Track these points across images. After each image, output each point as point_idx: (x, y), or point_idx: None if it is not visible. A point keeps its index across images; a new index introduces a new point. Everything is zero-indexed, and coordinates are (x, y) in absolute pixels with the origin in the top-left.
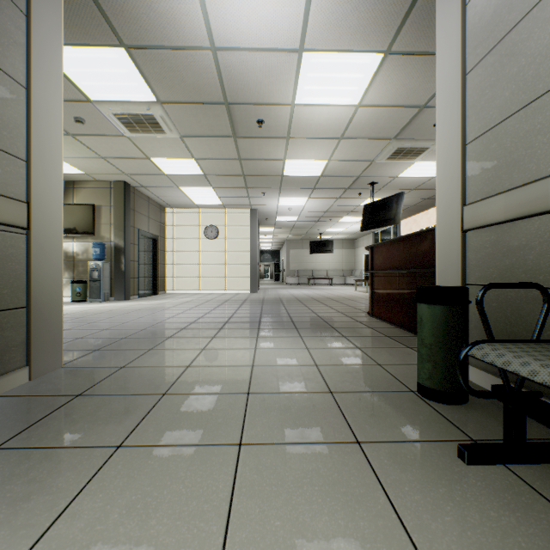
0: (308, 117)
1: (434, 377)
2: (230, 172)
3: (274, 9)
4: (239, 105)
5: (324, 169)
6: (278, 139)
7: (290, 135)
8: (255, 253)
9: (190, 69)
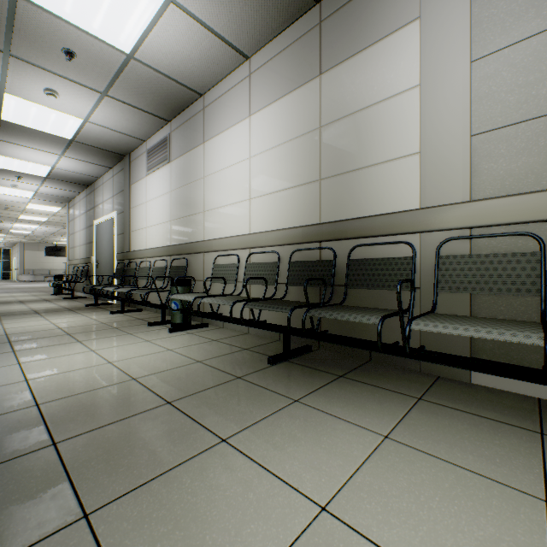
0: (34, 210)
1: (56, 290)
2: None
3: (18, 199)
4: None
5: (48, 220)
6: (17, 211)
7: (24, 211)
8: None
9: None
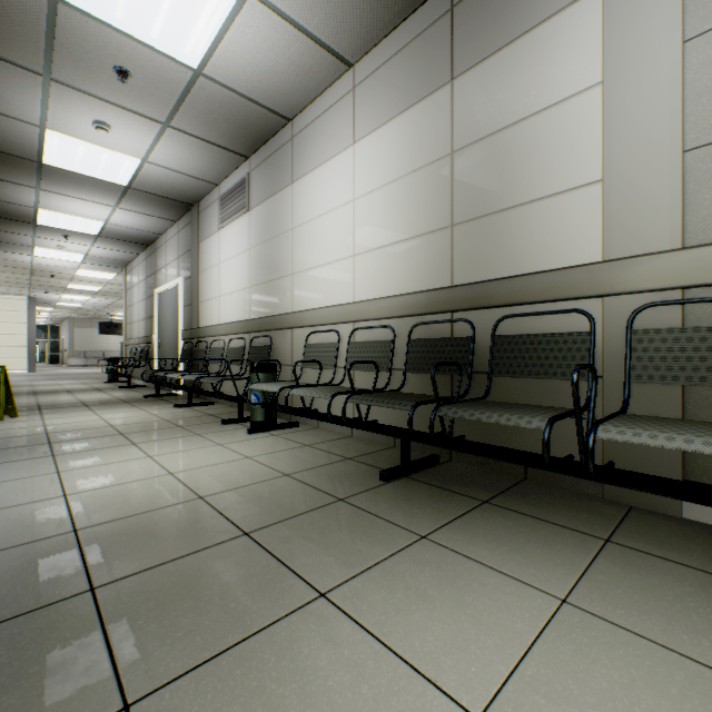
0: (85, 278)
1: (110, 377)
2: (19, 282)
3: (66, 264)
4: (41, 271)
5: (101, 289)
6: (65, 279)
7: (73, 279)
8: (35, 336)
9: (15, 263)
